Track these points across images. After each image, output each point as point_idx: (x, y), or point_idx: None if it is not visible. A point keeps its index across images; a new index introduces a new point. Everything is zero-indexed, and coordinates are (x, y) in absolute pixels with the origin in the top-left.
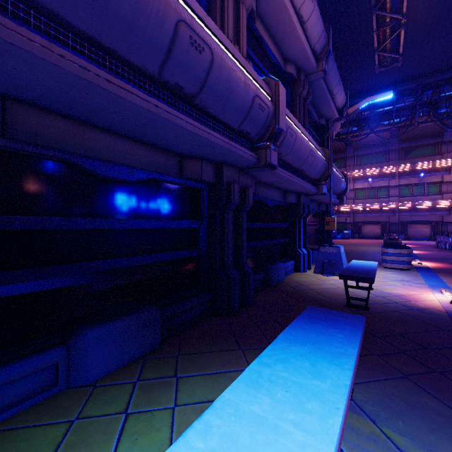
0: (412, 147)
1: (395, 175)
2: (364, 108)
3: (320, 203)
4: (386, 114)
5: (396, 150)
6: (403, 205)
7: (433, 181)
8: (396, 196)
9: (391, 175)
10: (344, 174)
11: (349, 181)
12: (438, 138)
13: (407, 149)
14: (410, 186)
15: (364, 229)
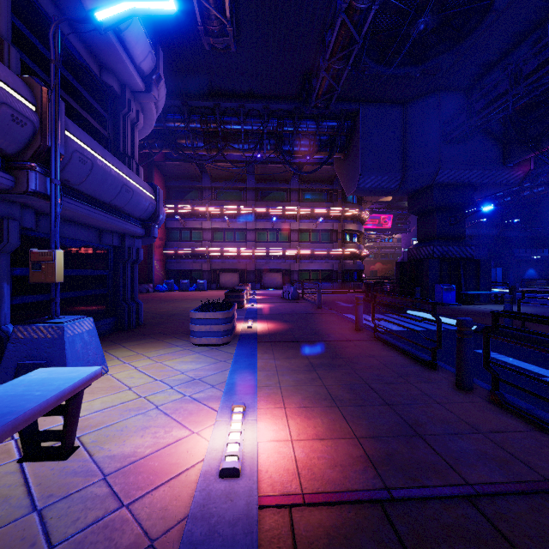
0: (267, 189)
1: (252, 217)
2: (128, 19)
3: (103, 231)
4: (235, 134)
5: (253, 189)
6: (259, 251)
7: (284, 228)
8: (253, 241)
9: (249, 217)
10: (153, 185)
11: (207, 219)
12: (288, 185)
13: (263, 190)
14: (266, 231)
15: (223, 278)
